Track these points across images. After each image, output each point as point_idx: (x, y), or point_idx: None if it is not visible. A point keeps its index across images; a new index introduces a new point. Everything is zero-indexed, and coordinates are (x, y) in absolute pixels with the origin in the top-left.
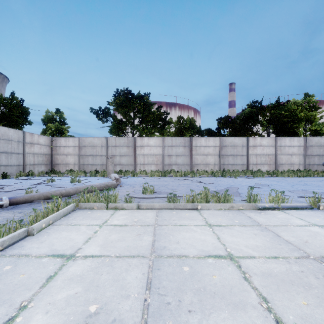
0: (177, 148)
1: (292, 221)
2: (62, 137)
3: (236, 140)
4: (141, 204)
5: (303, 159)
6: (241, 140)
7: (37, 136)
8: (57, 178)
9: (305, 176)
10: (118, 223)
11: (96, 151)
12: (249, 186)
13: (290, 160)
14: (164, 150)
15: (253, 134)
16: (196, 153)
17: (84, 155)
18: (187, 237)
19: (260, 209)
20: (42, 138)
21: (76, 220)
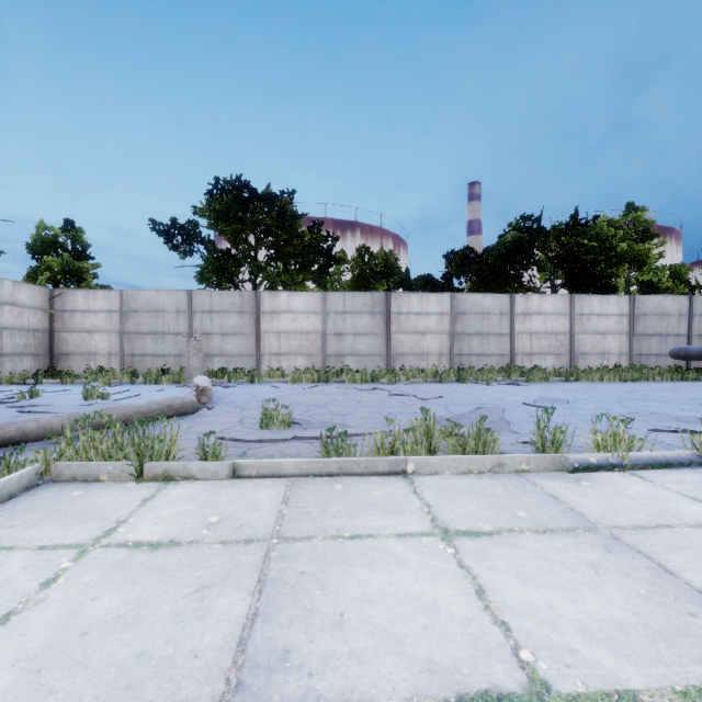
0: (357, 318)
1: (676, 508)
2: (79, 290)
3: (488, 300)
4: (243, 464)
5: (628, 342)
6: (499, 301)
7: (11, 284)
8: (57, 388)
9: (637, 380)
10: (153, 533)
11: (165, 323)
12: (525, 404)
13: (602, 346)
14: (326, 322)
15: (522, 288)
16: (400, 328)
17: (135, 333)
18: (372, 591)
19: (577, 470)
20: (26, 290)
21: (12, 529)
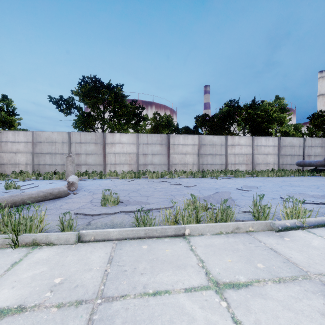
0: (154, 146)
1: None
2: (9, 131)
3: (215, 139)
4: (85, 233)
5: (277, 158)
6: (220, 139)
7: None
8: None
9: (283, 176)
10: (7, 298)
11: (56, 148)
12: (238, 189)
13: (266, 160)
14: (138, 148)
15: (230, 133)
16: (174, 151)
17: (40, 153)
18: None
19: (280, 230)
20: None
21: None
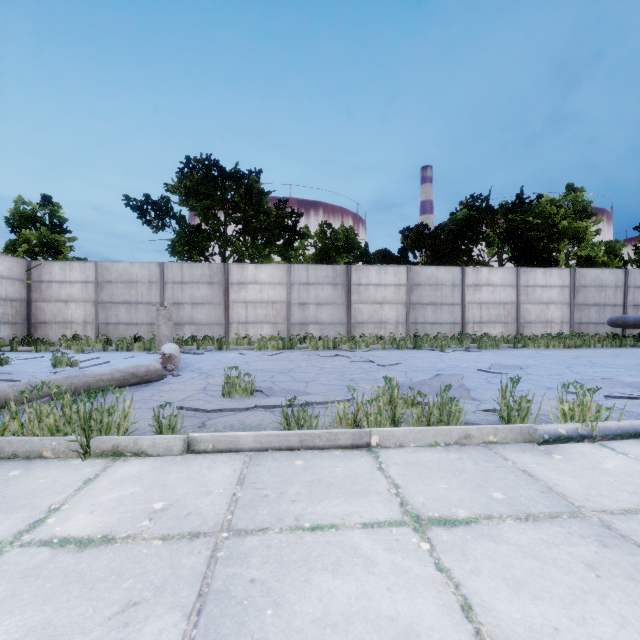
0: (320, 288)
1: None
2: (55, 262)
3: (441, 273)
4: (198, 438)
5: (569, 312)
6: (451, 273)
7: None
8: (31, 355)
9: (579, 346)
10: (85, 525)
11: (138, 294)
12: (481, 370)
13: (545, 315)
14: (290, 293)
15: (472, 262)
16: (359, 298)
17: (109, 303)
18: (336, 608)
19: (547, 441)
20: (3, 261)
21: None
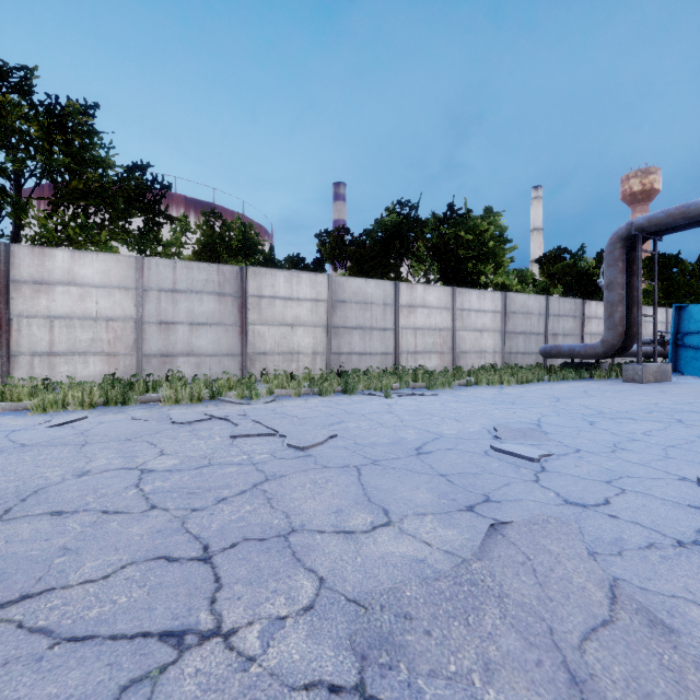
0: (196, 299)
1: None
2: None
3: (371, 287)
4: None
5: (501, 340)
6: (382, 288)
7: None
8: None
9: (531, 381)
10: None
11: None
12: (506, 453)
13: (480, 344)
14: (143, 304)
15: (400, 280)
16: (261, 317)
17: None
18: None
19: None
20: None
21: None
